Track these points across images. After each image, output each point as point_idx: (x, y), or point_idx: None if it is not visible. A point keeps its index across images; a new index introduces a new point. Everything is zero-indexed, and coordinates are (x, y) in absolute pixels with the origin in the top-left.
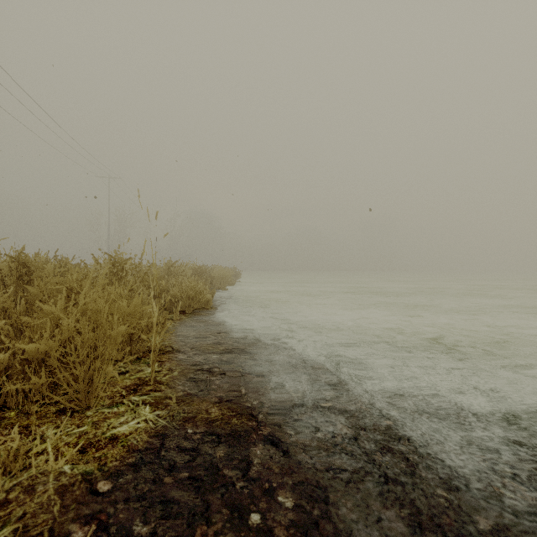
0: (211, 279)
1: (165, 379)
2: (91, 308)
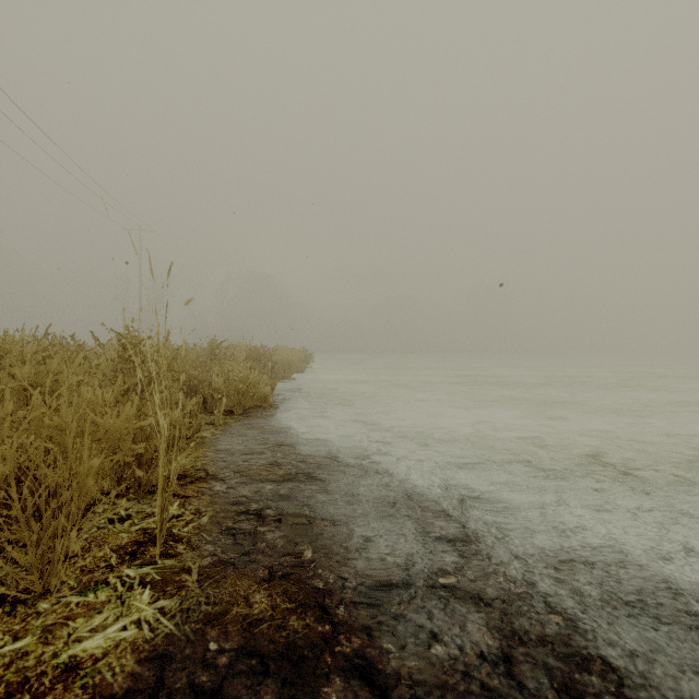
0: (273, 365)
1: (186, 532)
2: (49, 424)
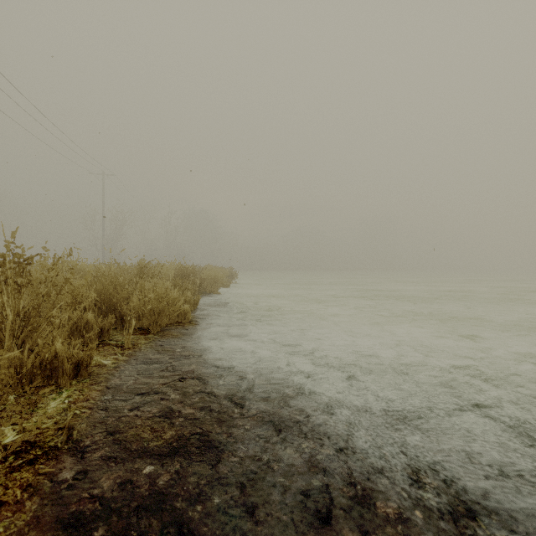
0: (201, 282)
1: None
2: None
